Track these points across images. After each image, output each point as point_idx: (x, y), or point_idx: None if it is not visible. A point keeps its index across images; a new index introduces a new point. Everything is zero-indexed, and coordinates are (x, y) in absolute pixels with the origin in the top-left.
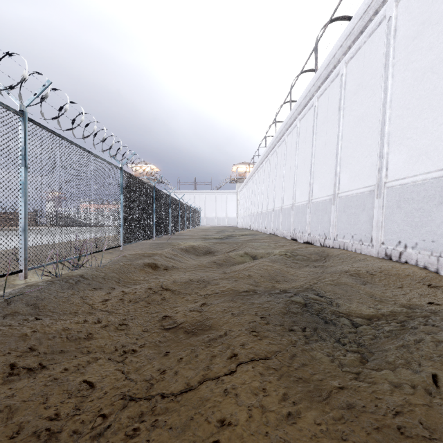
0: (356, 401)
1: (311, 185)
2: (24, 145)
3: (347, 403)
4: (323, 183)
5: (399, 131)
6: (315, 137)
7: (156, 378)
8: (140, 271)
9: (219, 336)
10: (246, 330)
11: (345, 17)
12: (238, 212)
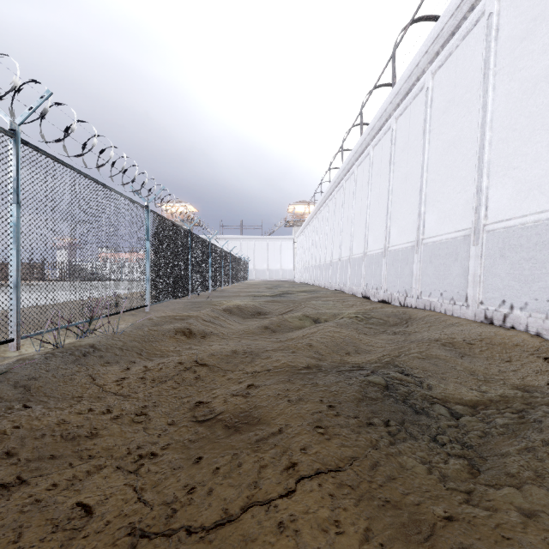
0: (474, 543)
1: (388, 229)
2: (16, 175)
3: (460, 547)
4: (403, 226)
5: (502, 158)
6: (392, 168)
7: (180, 500)
8: (169, 339)
9: (272, 434)
10: (309, 425)
11: (431, 17)
12: (295, 262)
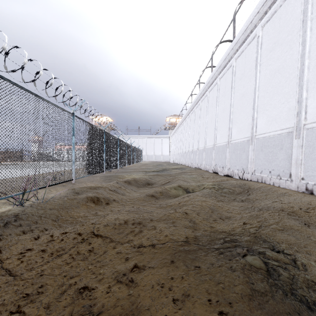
0: None
1: (230, 129)
2: None
3: None
4: (241, 127)
5: None
6: (233, 91)
7: None
8: (81, 206)
9: None
10: None
11: None
12: (170, 151)
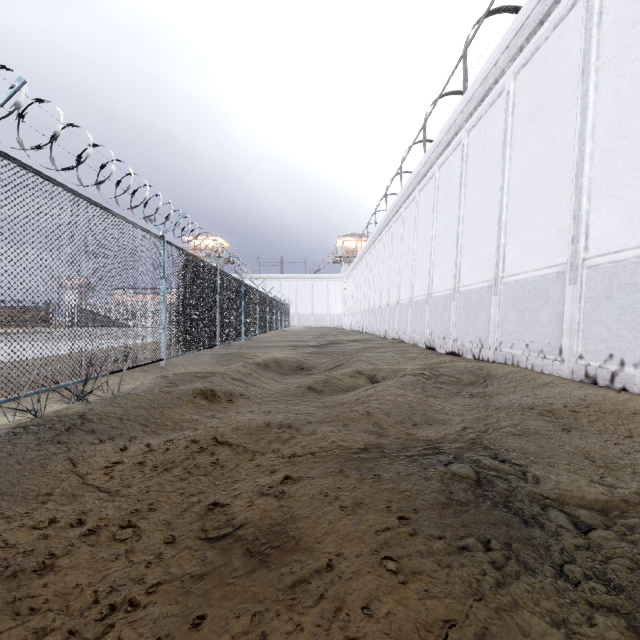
0: None
1: (458, 266)
2: None
3: None
4: (477, 262)
5: (608, 175)
6: (464, 191)
7: None
8: (186, 404)
9: (316, 572)
10: (372, 555)
11: (510, 8)
12: (345, 306)
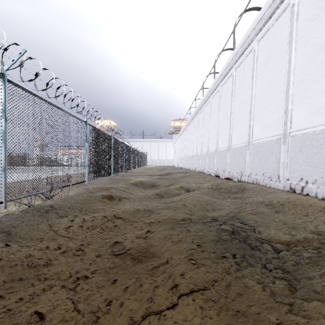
0: None
1: (231, 135)
2: (4, 101)
3: None
4: (240, 133)
5: (300, 92)
6: (233, 98)
7: (102, 310)
8: (99, 202)
9: (161, 264)
10: (185, 258)
11: (256, 8)
12: (175, 155)
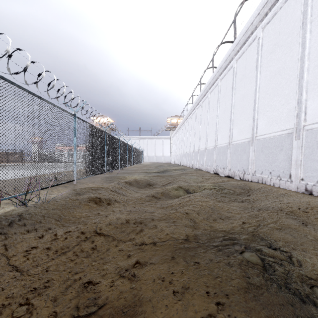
0: None
1: (231, 130)
2: None
3: None
4: (242, 128)
5: (317, 79)
6: (234, 92)
7: None
8: (83, 206)
9: None
10: None
11: None
12: (171, 152)
